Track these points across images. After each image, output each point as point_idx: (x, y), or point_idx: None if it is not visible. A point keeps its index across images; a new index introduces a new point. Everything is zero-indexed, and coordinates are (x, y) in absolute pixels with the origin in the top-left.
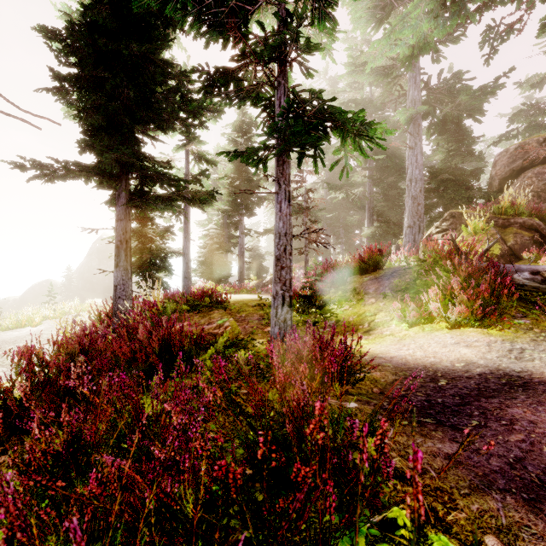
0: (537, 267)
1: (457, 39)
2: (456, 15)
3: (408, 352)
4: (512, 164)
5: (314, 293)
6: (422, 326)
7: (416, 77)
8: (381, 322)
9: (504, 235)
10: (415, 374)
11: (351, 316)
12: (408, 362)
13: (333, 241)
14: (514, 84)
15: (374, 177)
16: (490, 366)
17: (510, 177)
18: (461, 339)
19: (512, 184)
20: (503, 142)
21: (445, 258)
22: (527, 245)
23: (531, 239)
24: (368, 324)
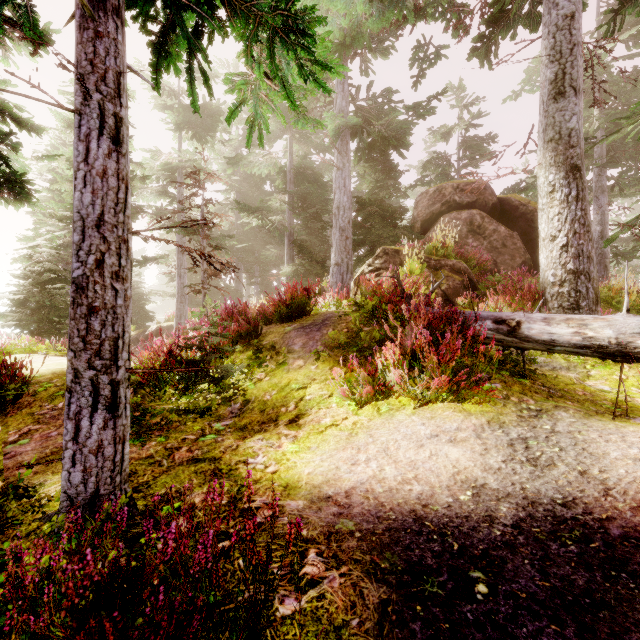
0: (499, 314)
1: (387, 52)
2: (393, 6)
3: (371, 470)
4: (432, 206)
5: (206, 357)
6: (376, 404)
7: (345, 84)
8: (316, 401)
9: (437, 278)
10: (414, 559)
11: (267, 391)
12: (381, 504)
13: (246, 280)
14: (428, 130)
15: (294, 208)
16: (513, 491)
17: (430, 219)
18: (437, 426)
19: (433, 227)
20: (412, 193)
21: (390, 302)
22: (459, 290)
23: (461, 283)
24: (295, 406)
